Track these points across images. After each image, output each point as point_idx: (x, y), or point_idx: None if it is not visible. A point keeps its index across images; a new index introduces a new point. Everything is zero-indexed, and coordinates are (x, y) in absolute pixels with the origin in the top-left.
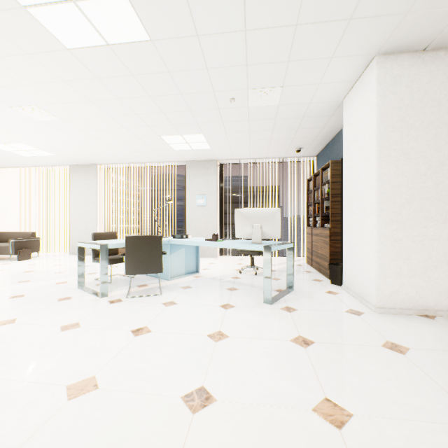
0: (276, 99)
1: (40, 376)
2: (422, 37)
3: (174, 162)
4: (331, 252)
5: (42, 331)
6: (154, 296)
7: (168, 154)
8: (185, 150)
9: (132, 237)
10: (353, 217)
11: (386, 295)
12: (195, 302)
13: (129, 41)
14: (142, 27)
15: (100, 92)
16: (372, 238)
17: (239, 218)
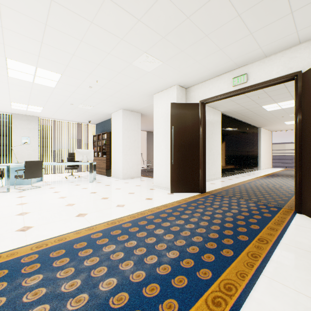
0: (89, 108)
1: (44, 200)
2: (131, 109)
3: (1, 112)
4: (107, 166)
5: (11, 199)
6: (38, 188)
7: (2, 108)
8: (20, 109)
9: (29, 161)
10: (115, 153)
11: (124, 174)
12: (63, 186)
13: (45, 85)
14: (55, 85)
15: (0, 85)
16: (121, 159)
17: (77, 153)
